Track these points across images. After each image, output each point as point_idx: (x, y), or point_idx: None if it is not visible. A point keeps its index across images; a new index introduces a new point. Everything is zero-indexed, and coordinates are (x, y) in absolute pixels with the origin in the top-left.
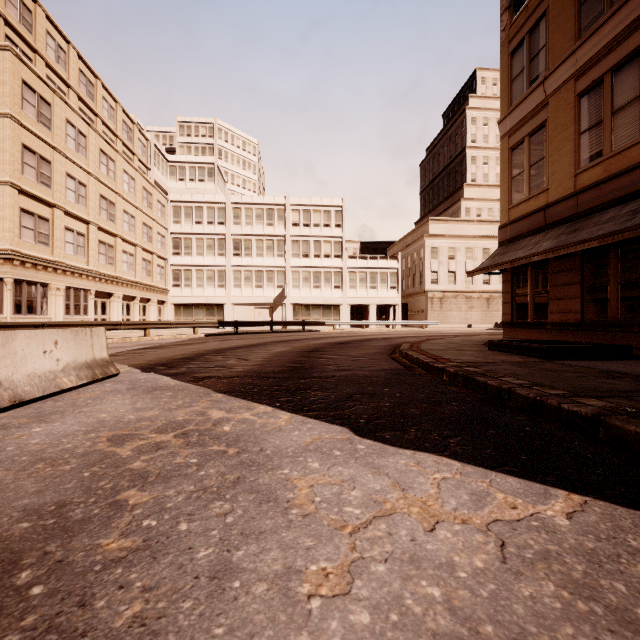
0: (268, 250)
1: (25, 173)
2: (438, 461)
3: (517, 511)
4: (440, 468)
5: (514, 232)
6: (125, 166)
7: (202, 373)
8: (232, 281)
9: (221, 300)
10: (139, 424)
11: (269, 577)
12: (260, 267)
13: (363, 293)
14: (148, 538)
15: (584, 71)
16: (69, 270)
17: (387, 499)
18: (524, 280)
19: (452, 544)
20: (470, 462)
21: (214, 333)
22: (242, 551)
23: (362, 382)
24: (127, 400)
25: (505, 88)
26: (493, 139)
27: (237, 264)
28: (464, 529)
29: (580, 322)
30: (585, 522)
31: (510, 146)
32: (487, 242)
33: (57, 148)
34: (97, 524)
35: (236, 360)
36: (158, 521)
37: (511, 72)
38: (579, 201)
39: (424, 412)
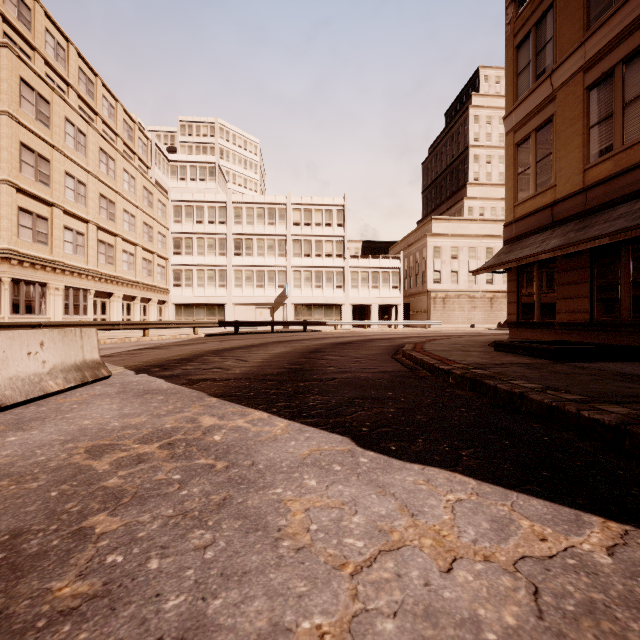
0: (269, 250)
1: (23, 171)
2: (450, 478)
3: (548, 544)
4: (453, 487)
5: (520, 230)
6: (125, 165)
7: (198, 375)
8: (233, 281)
9: (222, 300)
10: (123, 432)
11: (250, 639)
12: (261, 267)
13: (365, 293)
14: (109, 580)
15: (593, 63)
16: (68, 270)
17: (394, 527)
18: (530, 279)
19: (474, 590)
20: (486, 479)
21: (214, 333)
22: (220, 599)
23: (364, 385)
24: (115, 405)
25: (510, 83)
26: (496, 138)
27: (238, 264)
28: (487, 569)
29: (589, 322)
30: (631, 560)
31: (516, 142)
32: (490, 241)
33: (56, 146)
34: (53, 560)
35: (234, 361)
36: (125, 556)
37: (517, 66)
38: (588, 197)
39: (431, 419)
